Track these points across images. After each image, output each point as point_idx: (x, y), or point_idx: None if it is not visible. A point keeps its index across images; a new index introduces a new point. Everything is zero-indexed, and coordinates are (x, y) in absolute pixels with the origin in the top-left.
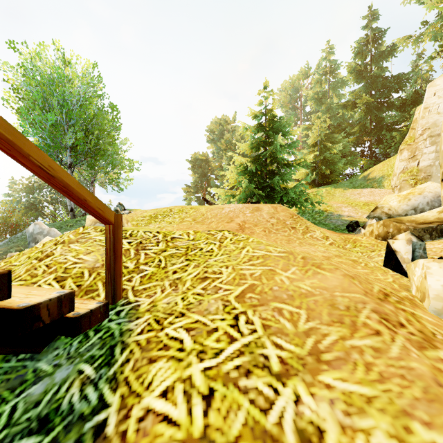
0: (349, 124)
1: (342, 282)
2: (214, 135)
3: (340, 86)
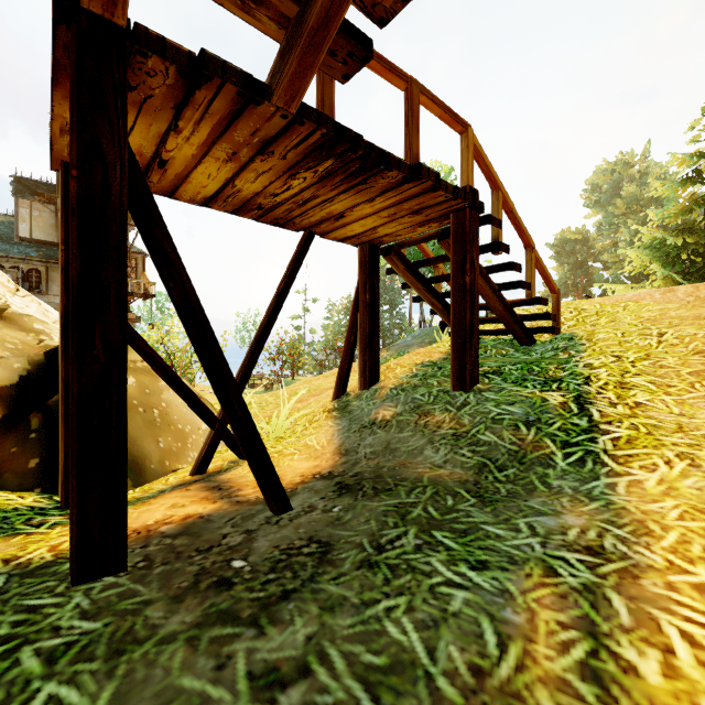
0: None
1: None
2: (601, 193)
3: None
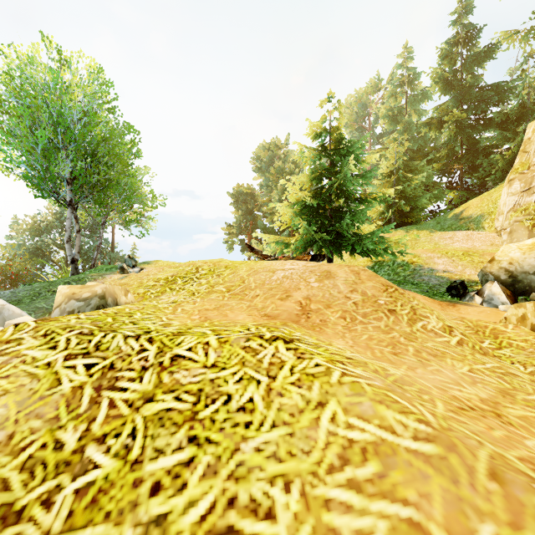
0: (433, 147)
1: None
2: (262, 162)
3: (421, 100)
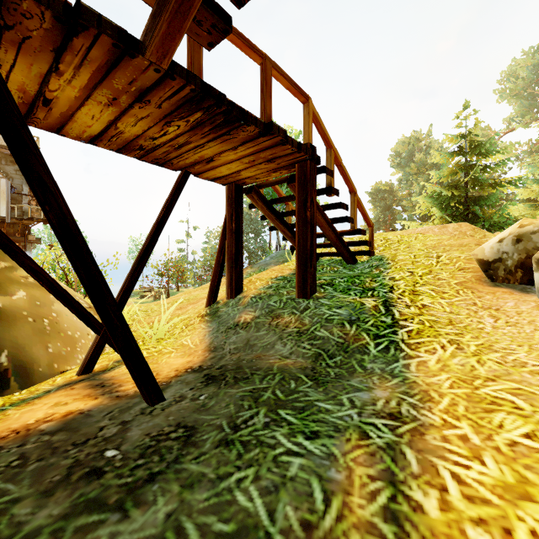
0: None
1: (469, 240)
2: (401, 158)
3: None
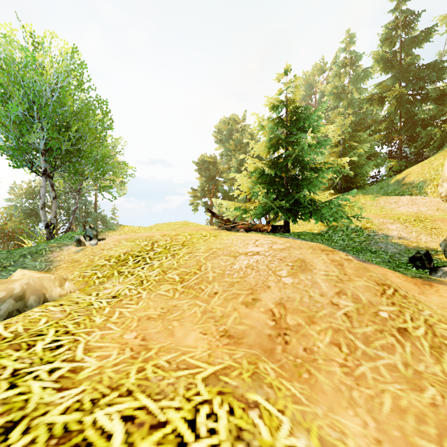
0: (374, 120)
1: None
2: (223, 135)
3: (362, 79)
